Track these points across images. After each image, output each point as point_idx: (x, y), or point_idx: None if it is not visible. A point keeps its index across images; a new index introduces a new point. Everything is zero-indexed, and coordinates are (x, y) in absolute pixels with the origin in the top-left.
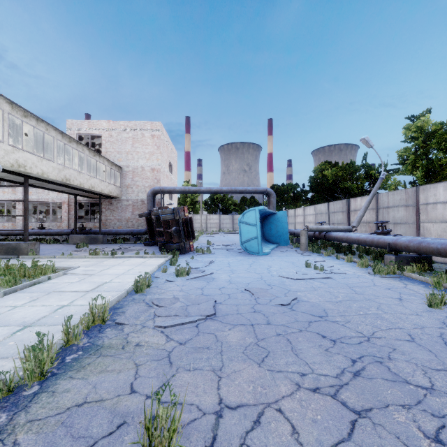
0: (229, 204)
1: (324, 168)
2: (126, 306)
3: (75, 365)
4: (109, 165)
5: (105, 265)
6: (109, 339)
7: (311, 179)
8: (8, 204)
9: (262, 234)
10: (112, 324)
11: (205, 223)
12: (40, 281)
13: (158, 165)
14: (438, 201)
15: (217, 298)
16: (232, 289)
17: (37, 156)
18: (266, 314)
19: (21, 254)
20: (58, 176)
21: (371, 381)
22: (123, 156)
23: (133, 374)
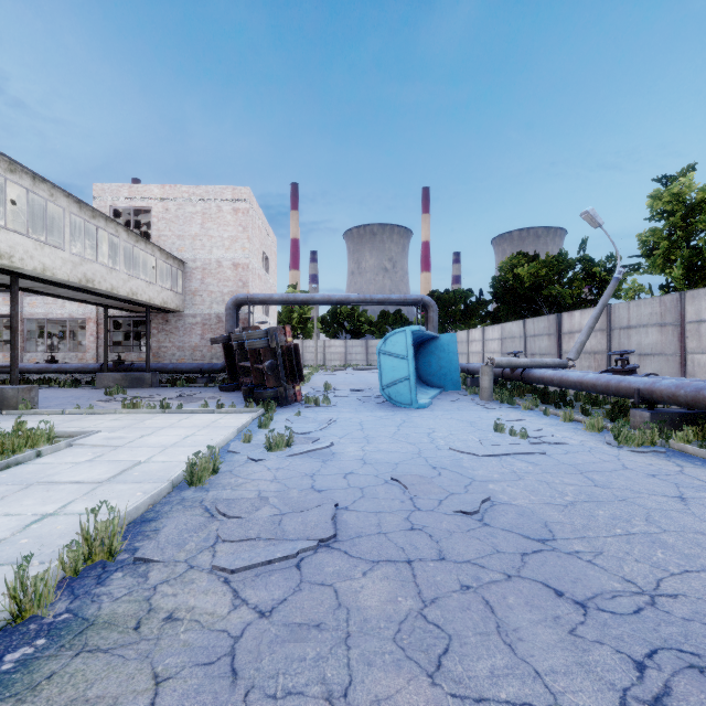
0: (361, 322)
1: (516, 264)
2: (164, 517)
3: (18, 682)
4: (162, 258)
5: (147, 427)
6: (113, 600)
7: (495, 281)
8: (0, 322)
9: (416, 371)
10: (128, 561)
11: (322, 352)
12: (19, 461)
13: (244, 258)
14: None
15: (340, 497)
16: (367, 477)
17: (33, 240)
18: (435, 535)
19: (5, 407)
20: (72, 274)
21: None
22: (186, 243)
23: None
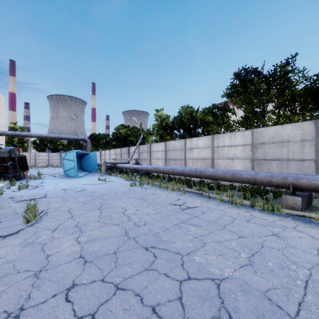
0: (57, 144)
1: (120, 128)
2: None
3: None
4: None
5: None
6: None
7: (114, 133)
8: None
9: (81, 166)
10: None
11: (34, 159)
12: None
13: None
14: (155, 150)
15: (47, 193)
16: (55, 190)
17: None
18: (70, 194)
19: None
20: None
21: (95, 200)
22: None
23: (13, 210)
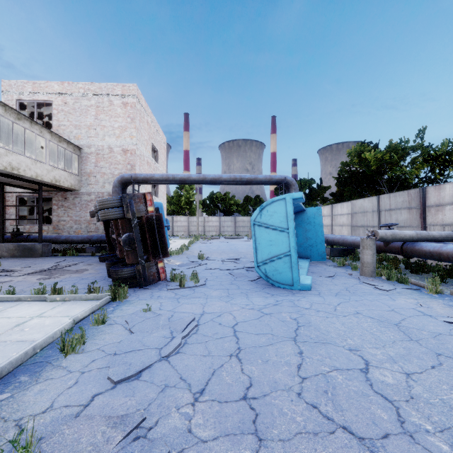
0: (230, 204)
1: (364, 150)
2: None
3: None
4: (54, 140)
5: None
6: None
7: (343, 166)
8: None
9: None
10: None
11: (203, 226)
12: None
13: (132, 144)
14: None
15: None
16: None
17: None
18: None
19: None
20: None
21: None
22: (82, 131)
23: None
